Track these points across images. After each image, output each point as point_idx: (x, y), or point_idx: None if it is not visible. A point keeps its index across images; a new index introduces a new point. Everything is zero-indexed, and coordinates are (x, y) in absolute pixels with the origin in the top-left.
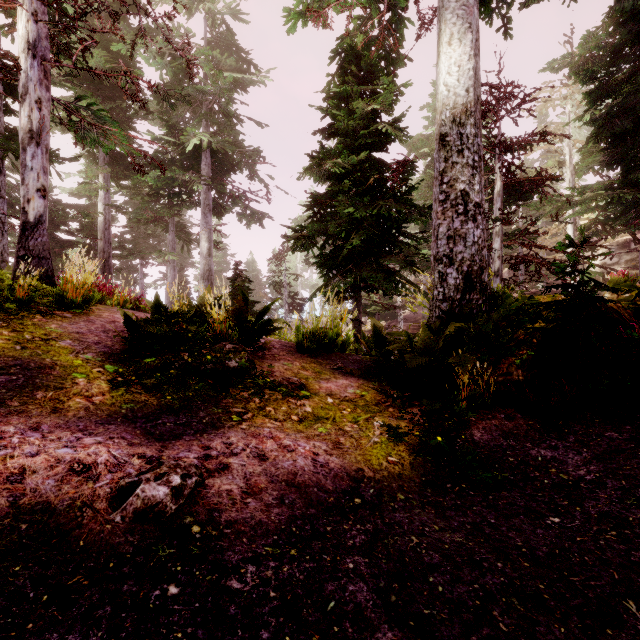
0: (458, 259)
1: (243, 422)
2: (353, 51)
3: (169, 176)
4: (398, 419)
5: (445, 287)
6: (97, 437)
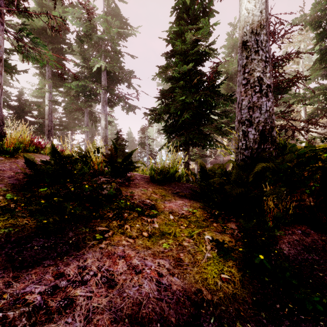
0: (255, 122)
1: (103, 240)
2: (184, 6)
3: (83, 84)
4: (222, 234)
5: (247, 140)
6: None
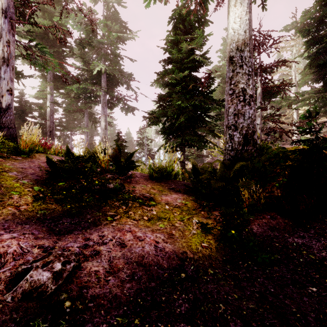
0: (240, 127)
1: (114, 221)
2: (181, 17)
3: (84, 87)
4: (207, 218)
5: (232, 142)
6: (14, 234)
